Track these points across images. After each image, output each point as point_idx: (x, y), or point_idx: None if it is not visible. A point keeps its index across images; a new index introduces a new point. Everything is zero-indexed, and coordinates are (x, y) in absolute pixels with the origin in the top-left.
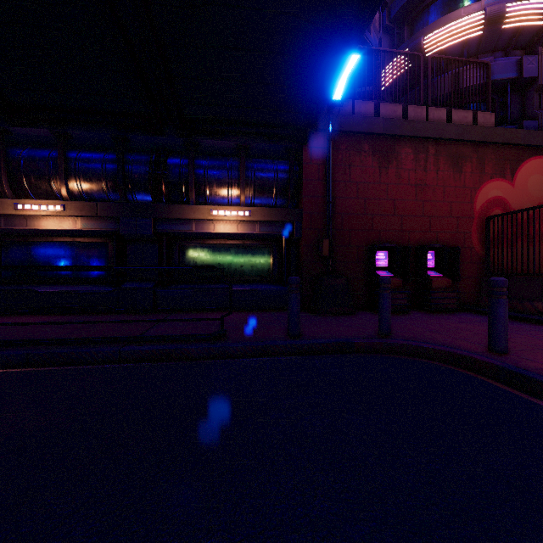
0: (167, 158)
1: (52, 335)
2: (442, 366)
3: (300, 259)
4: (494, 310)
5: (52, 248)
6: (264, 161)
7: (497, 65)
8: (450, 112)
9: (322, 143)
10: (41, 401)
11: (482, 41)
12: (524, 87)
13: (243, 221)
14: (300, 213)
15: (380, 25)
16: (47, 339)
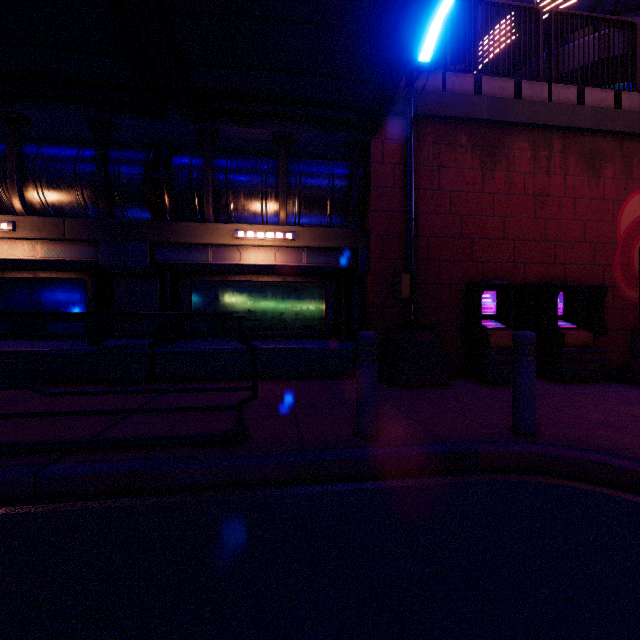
0: (172, 155)
1: None
2: None
3: (367, 303)
4: None
5: (4, 287)
6: (314, 162)
7: None
8: (582, 91)
9: (399, 134)
10: None
11: None
12: None
13: (284, 248)
14: (367, 235)
15: None
16: None
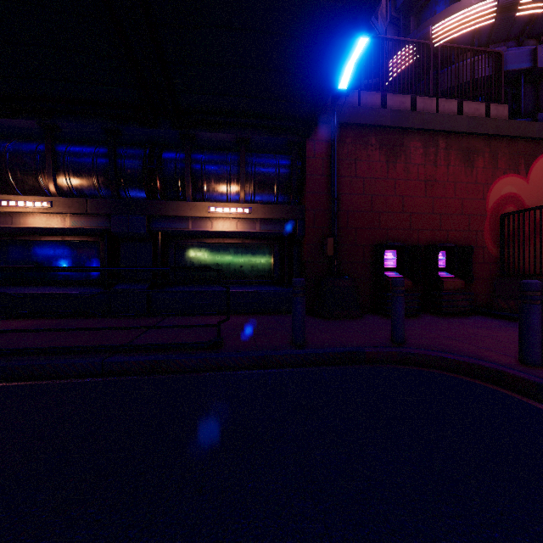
0: (162, 152)
1: (31, 343)
2: (468, 381)
3: (303, 259)
4: (526, 316)
5: (40, 247)
6: (265, 156)
7: (510, 55)
8: (461, 104)
9: (327, 136)
10: (0, 429)
11: (494, 30)
12: (538, 78)
13: (243, 219)
14: (303, 210)
15: (387, 12)
16: (22, 349)
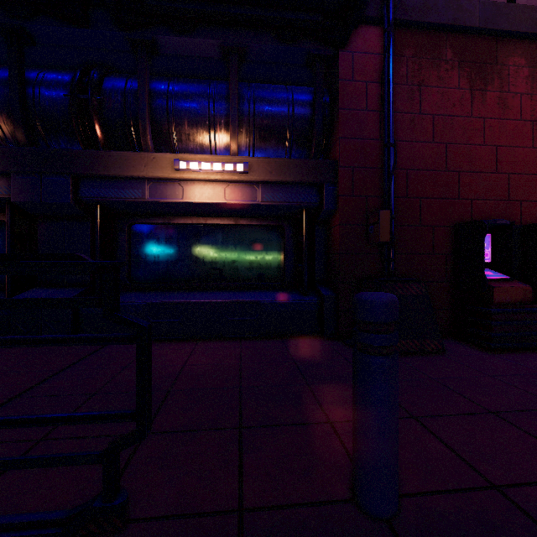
0: (105, 76)
1: None
2: None
3: (333, 248)
4: None
5: None
6: (270, 85)
7: None
8: None
9: (373, 46)
10: None
11: None
12: None
13: (235, 183)
14: (334, 168)
15: None
16: None
